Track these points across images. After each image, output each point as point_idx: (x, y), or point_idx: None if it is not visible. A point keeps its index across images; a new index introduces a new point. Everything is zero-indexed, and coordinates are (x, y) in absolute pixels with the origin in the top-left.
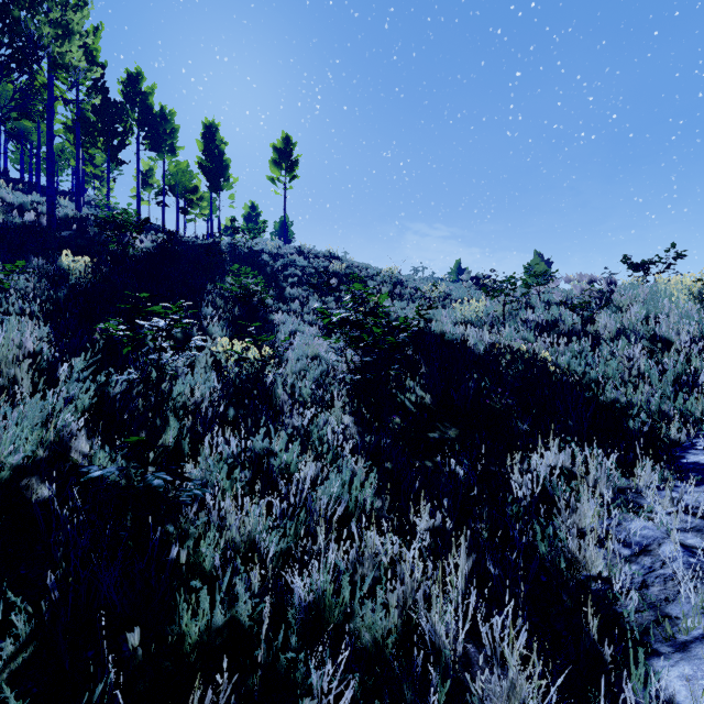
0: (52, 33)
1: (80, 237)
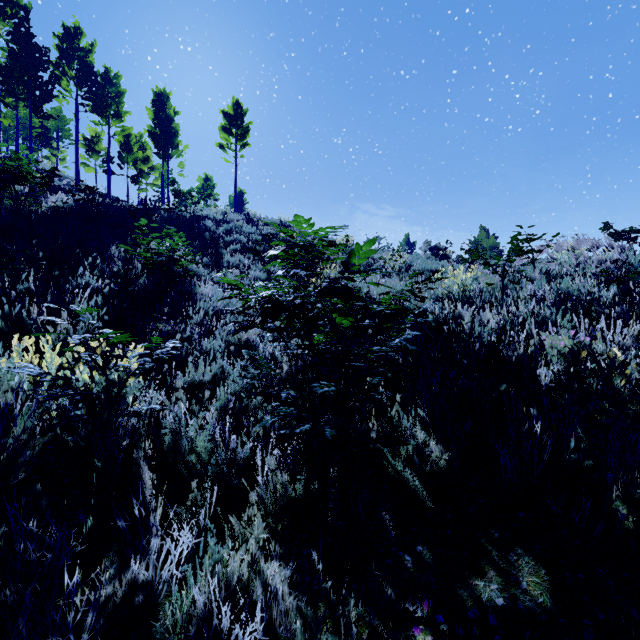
0: None
1: None
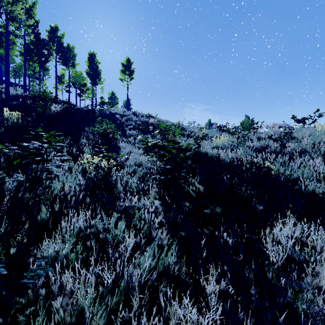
0: (6, 0)
1: (23, 104)
